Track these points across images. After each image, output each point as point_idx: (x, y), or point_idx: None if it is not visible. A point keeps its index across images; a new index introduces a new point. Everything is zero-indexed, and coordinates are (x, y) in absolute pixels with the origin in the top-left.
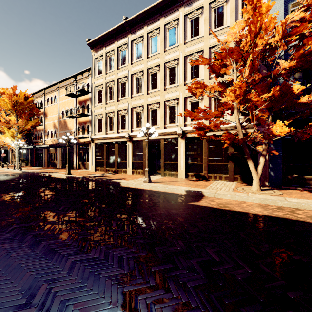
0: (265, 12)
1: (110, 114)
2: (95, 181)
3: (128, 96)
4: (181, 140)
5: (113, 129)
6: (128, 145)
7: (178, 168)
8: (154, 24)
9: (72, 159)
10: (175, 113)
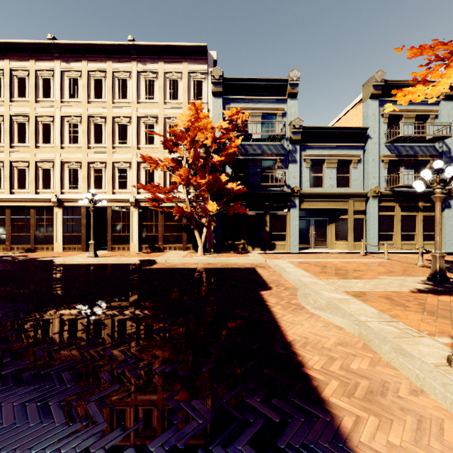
0: (203, 118)
1: (20, 164)
2: (6, 261)
3: (57, 144)
4: (133, 209)
5: (27, 188)
6: (56, 211)
7: (130, 241)
8: (98, 63)
9: None
10: (126, 177)
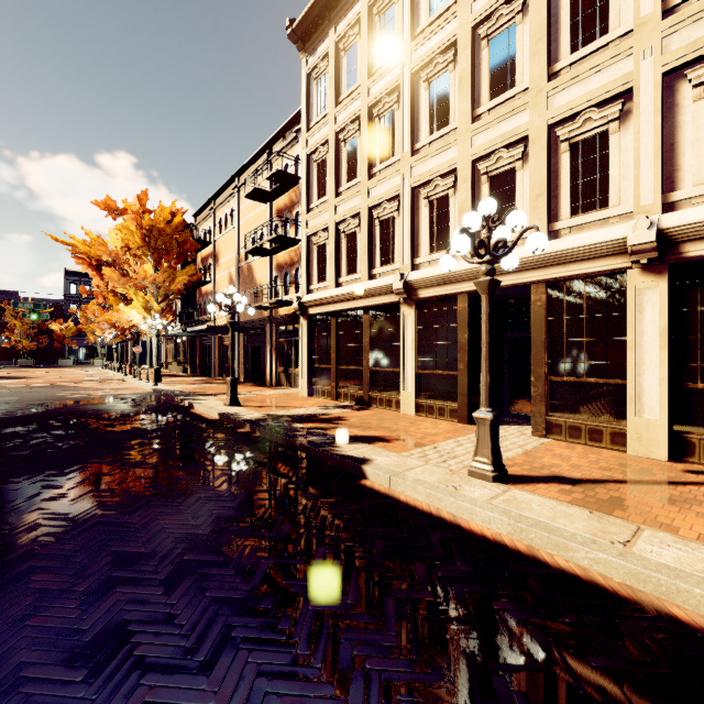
0: None
1: (348, 224)
2: (284, 441)
3: (404, 150)
4: (642, 280)
5: (358, 270)
6: (404, 314)
7: (622, 409)
8: None
9: (265, 361)
10: (604, 163)
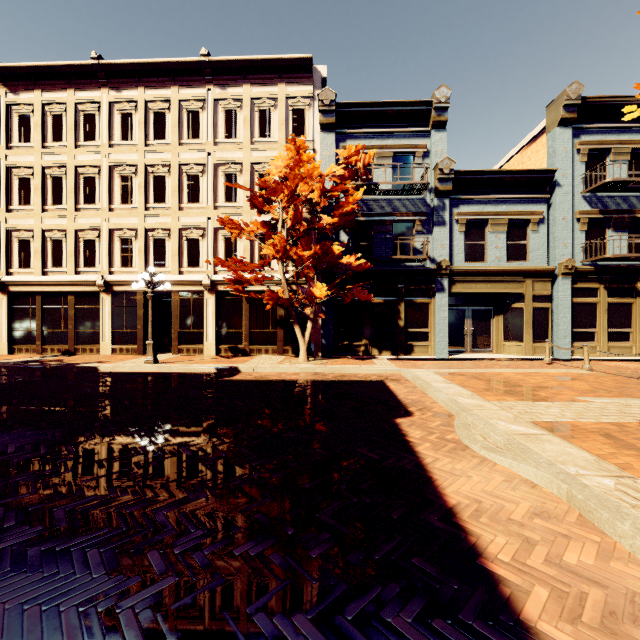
0: (307, 161)
1: (55, 233)
2: (35, 368)
3: (103, 205)
4: (208, 295)
5: (64, 266)
6: (103, 298)
7: (203, 340)
8: (159, 90)
9: None
10: (198, 250)
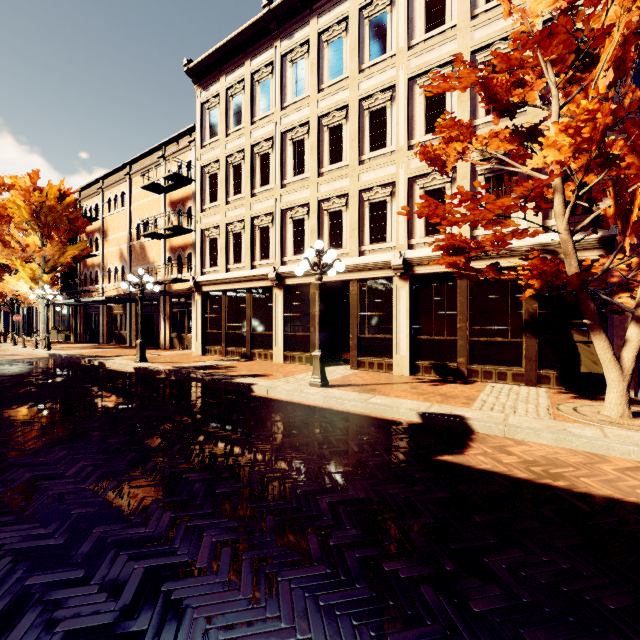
0: None
1: (235, 226)
2: (196, 379)
3: (276, 183)
4: (399, 283)
5: (243, 261)
6: (276, 295)
7: (392, 351)
8: (334, 10)
9: (158, 328)
10: (385, 218)
